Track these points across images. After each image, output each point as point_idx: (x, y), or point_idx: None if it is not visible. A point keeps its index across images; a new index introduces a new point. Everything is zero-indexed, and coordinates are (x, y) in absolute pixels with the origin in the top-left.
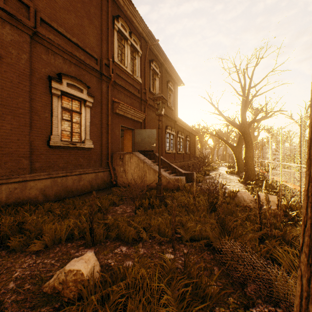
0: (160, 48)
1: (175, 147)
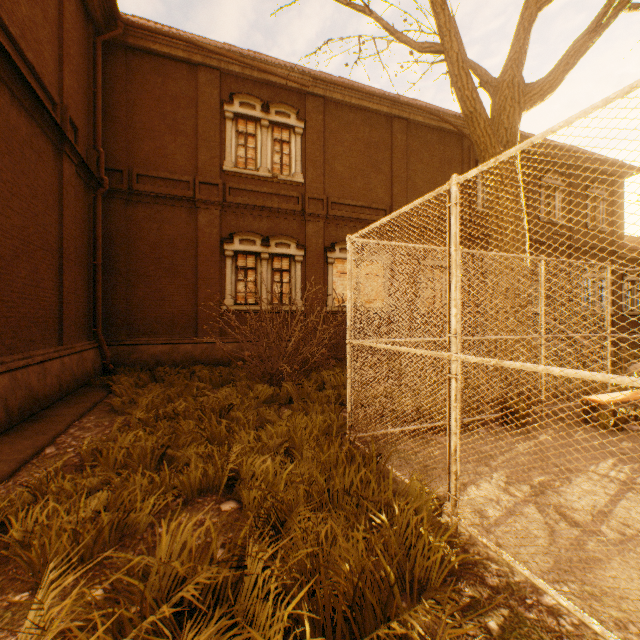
0: (559, 148)
1: (612, 304)
